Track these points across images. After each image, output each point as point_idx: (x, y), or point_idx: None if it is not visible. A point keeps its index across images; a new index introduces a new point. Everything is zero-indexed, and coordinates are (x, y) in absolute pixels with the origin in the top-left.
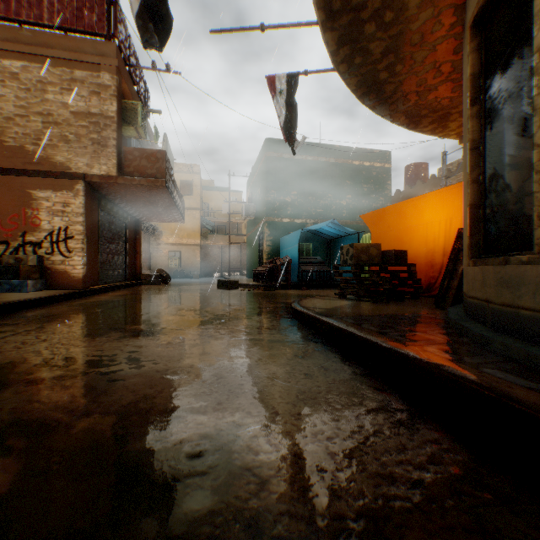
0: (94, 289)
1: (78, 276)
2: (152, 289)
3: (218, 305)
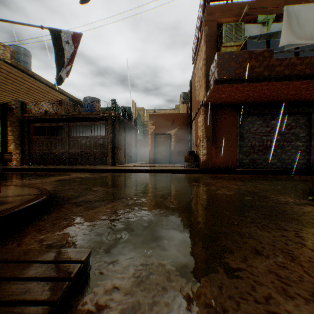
0: (213, 170)
1: (201, 161)
2: (272, 177)
3: (124, 186)
